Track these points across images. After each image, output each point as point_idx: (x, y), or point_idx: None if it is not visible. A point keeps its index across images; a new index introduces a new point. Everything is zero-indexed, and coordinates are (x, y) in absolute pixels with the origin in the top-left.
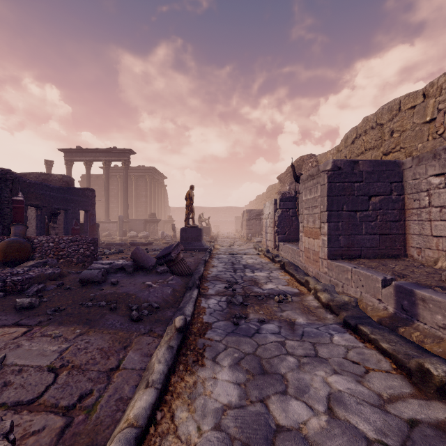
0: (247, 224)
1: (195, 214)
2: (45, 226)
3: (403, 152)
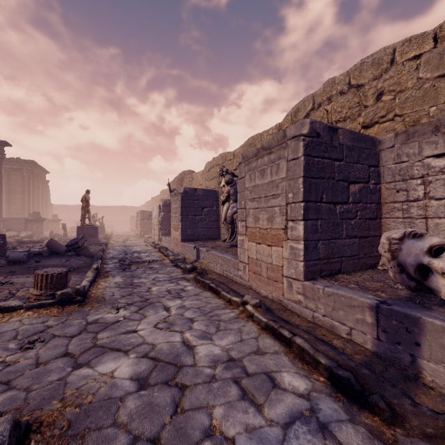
0: (141, 223)
1: None
2: None
3: None
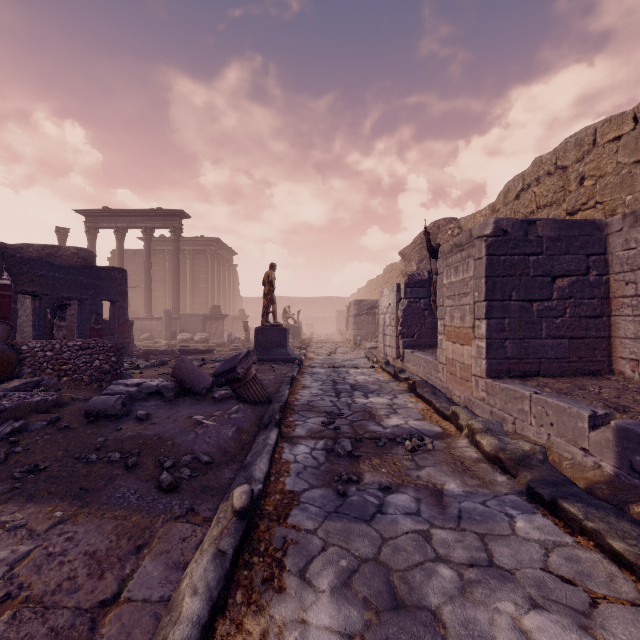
0: (355, 322)
1: (279, 308)
2: (47, 325)
3: (601, 210)
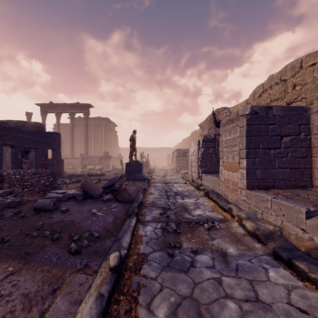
0: (176, 160)
1: (138, 153)
2: (18, 161)
3: (305, 102)
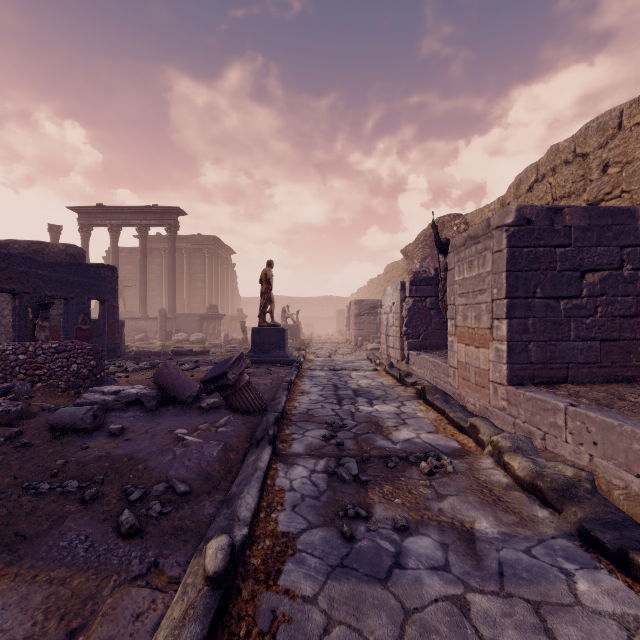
0: (356, 322)
1: (278, 308)
2: (28, 325)
3: (628, 199)
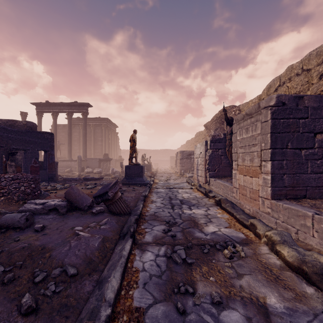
0: (180, 162)
1: (140, 155)
2: (3, 164)
3: None
